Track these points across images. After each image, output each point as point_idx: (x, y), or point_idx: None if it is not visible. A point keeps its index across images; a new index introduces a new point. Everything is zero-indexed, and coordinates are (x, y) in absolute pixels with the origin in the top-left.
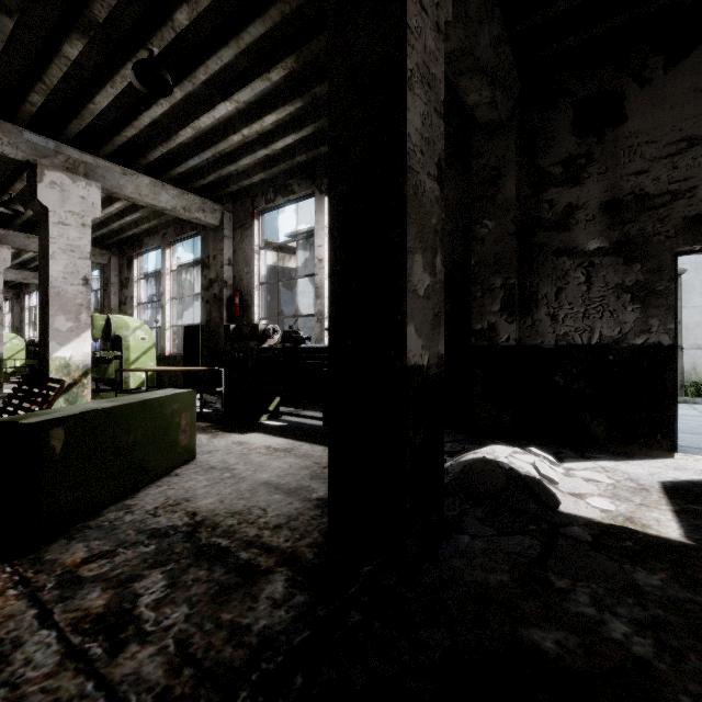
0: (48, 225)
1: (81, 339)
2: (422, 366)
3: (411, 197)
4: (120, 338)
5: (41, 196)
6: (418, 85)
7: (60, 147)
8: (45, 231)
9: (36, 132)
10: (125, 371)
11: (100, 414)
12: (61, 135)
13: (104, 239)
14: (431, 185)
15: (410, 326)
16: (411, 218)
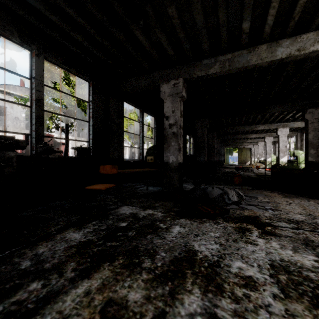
0: (279, 138)
1: (285, 157)
2: (313, 161)
3: (309, 144)
4: (297, 156)
5: (278, 133)
6: (311, 132)
7: (281, 124)
8: (278, 139)
9: (277, 121)
10: (294, 163)
11: (282, 166)
12: (281, 121)
13: (295, 129)
14: (316, 141)
15: (309, 157)
16: (309, 146)
